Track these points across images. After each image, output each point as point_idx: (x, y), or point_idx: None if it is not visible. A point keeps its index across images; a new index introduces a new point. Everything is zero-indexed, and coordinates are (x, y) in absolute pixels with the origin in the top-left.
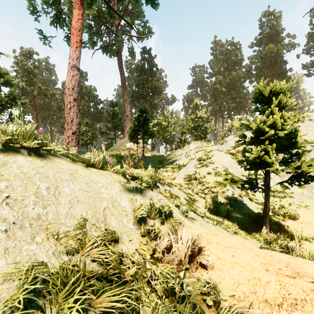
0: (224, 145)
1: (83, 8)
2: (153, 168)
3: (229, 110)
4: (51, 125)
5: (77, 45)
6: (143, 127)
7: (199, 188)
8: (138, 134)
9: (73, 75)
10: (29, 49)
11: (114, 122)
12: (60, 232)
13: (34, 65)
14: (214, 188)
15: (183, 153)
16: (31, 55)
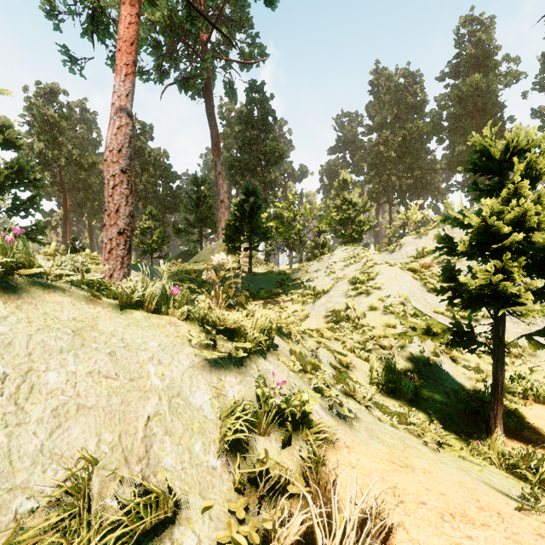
0: (396, 254)
1: (140, 4)
2: (268, 294)
3: (401, 191)
4: (91, 218)
5: (128, 70)
6: (249, 221)
7: (357, 339)
8: (241, 234)
9: (120, 126)
10: (51, 86)
11: (199, 212)
12: (1, 522)
13: (60, 112)
14: (385, 339)
15: (322, 268)
16: (54, 95)
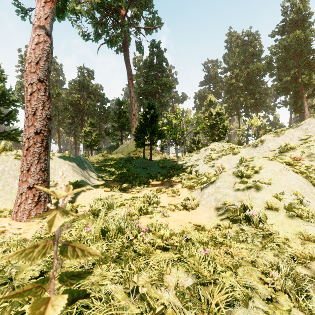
0: (259, 148)
1: None
2: (163, 177)
3: (246, 107)
4: (58, 126)
5: None
6: (150, 125)
7: (285, 270)
8: (145, 134)
9: (38, 43)
10: None
11: (120, 122)
12: None
13: None
14: (313, 262)
15: (201, 158)
16: None
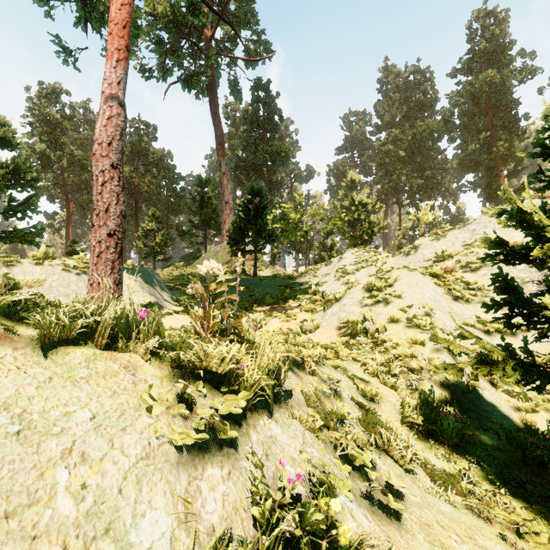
0: (412, 257)
1: None
2: (274, 300)
3: (411, 192)
4: None
5: (120, 56)
6: (254, 222)
7: (380, 360)
8: (246, 236)
9: (111, 117)
10: (53, 85)
11: (204, 214)
12: None
13: (63, 112)
14: (412, 359)
15: (331, 272)
16: (57, 95)
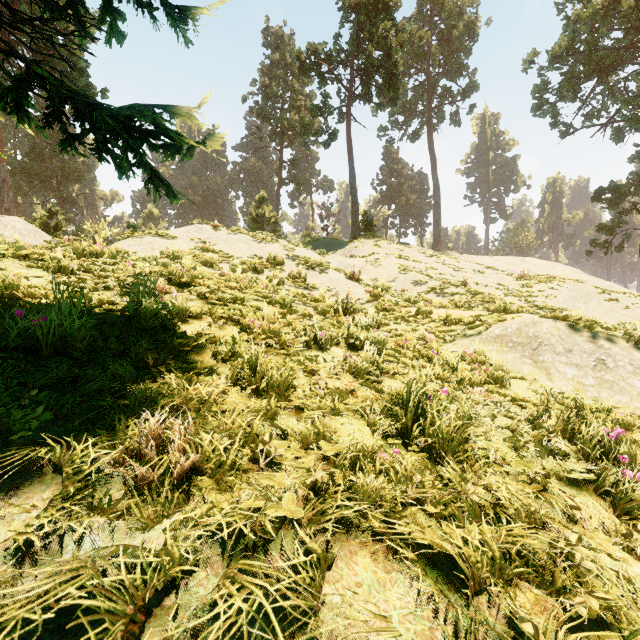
0: None
1: None
2: None
3: None
4: None
5: None
6: (54, 233)
7: None
8: None
9: None
10: None
11: None
12: None
13: None
14: None
15: None
16: None
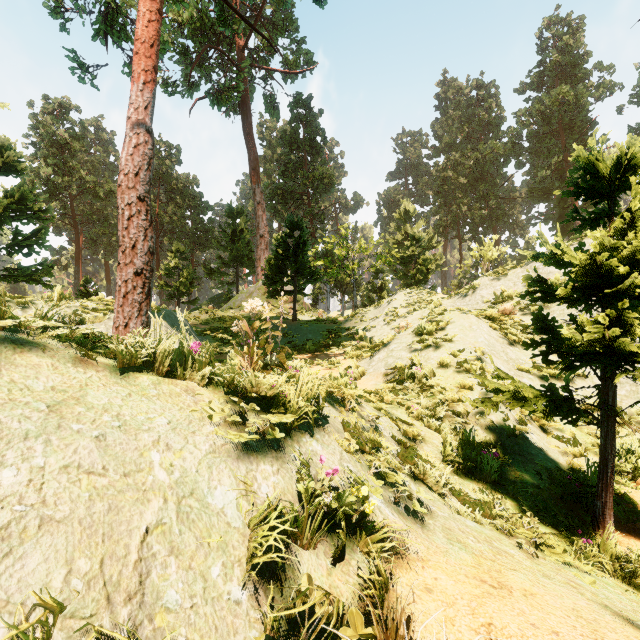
0: (469, 298)
1: None
2: (316, 346)
3: (474, 224)
4: (108, 256)
5: (147, 78)
6: (293, 259)
7: (425, 404)
8: (284, 275)
9: (138, 145)
10: (60, 100)
11: (235, 249)
12: None
13: (72, 132)
14: (459, 404)
15: (380, 316)
16: (65, 111)
